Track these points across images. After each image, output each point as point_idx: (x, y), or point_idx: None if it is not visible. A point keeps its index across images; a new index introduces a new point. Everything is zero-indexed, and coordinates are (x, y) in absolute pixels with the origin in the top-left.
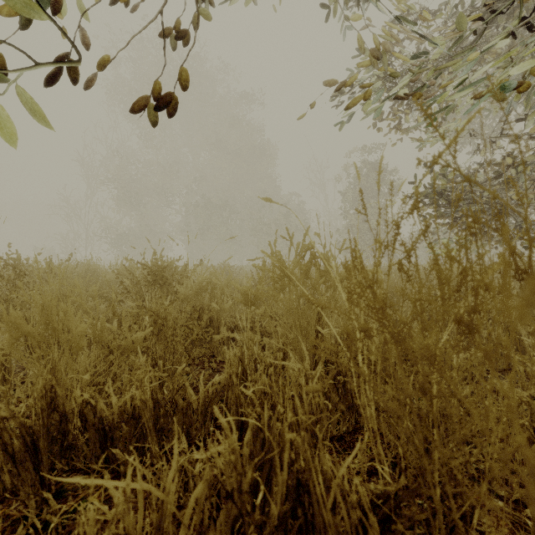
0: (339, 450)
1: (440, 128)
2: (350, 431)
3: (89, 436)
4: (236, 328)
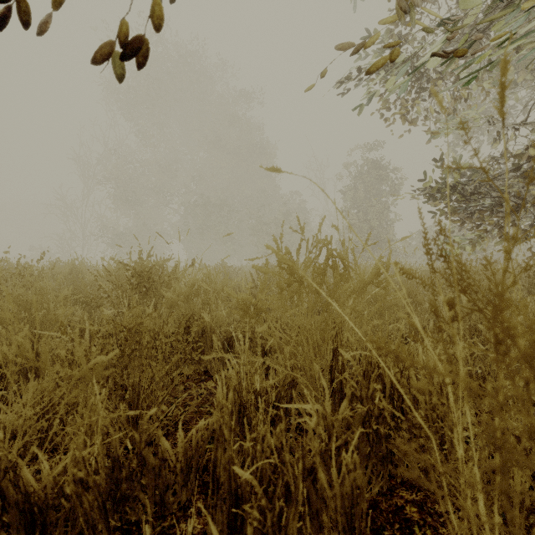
0: (375, 529)
1: (453, 117)
2: (385, 492)
3: (9, 520)
4: (232, 339)
